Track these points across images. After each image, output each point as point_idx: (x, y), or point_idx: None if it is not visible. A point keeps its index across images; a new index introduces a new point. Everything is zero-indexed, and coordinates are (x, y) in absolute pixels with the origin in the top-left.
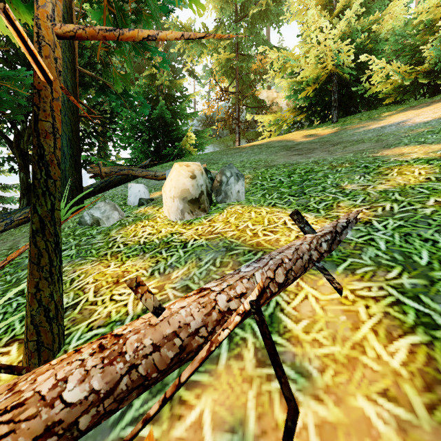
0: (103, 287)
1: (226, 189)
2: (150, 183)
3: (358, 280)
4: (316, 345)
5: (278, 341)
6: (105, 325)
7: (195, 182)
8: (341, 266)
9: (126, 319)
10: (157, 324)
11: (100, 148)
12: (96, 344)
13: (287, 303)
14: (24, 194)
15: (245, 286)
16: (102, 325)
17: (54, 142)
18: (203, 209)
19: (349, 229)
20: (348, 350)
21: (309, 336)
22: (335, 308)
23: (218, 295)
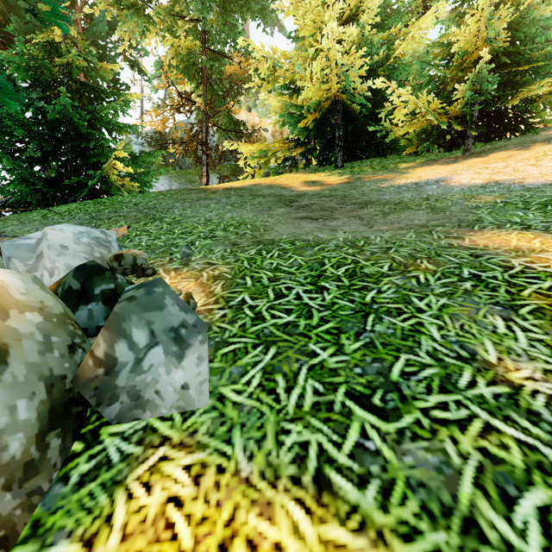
0: None
1: (135, 384)
2: None
3: None
4: None
5: None
6: None
7: None
8: None
9: None
10: None
11: None
12: None
13: None
14: None
15: None
16: None
17: None
18: None
19: None
20: None
21: None
22: None
23: None
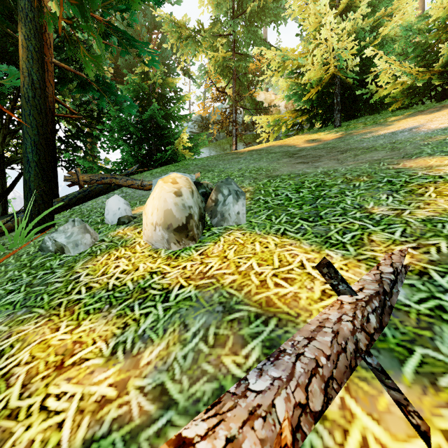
0: (38, 376)
1: (223, 210)
2: (136, 194)
3: None
4: None
5: None
6: None
7: (183, 203)
8: (408, 364)
9: None
10: None
11: (86, 151)
12: None
13: None
14: None
15: (259, 437)
16: None
17: None
18: (194, 237)
19: (399, 284)
20: None
21: None
22: None
23: None
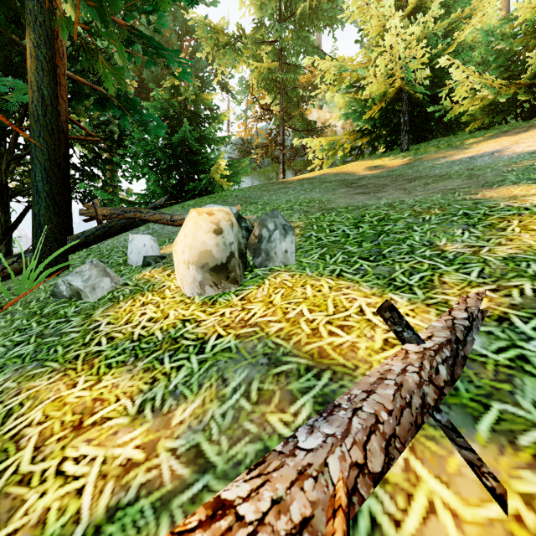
0: (53, 437)
1: (268, 248)
2: (165, 230)
3: (531, 468)
4: None
5: None
6: None
7: (221, 239)
8: (483, 421)
9: (72, 535)
10: None
11: (105, 180)
12: None
13: (395, 523)
14: (2, 240)
15: (310, 499)
16: None
17: None
18: (233, 279)
19: (475, 331)
20: None
21: None
22: None
23: None
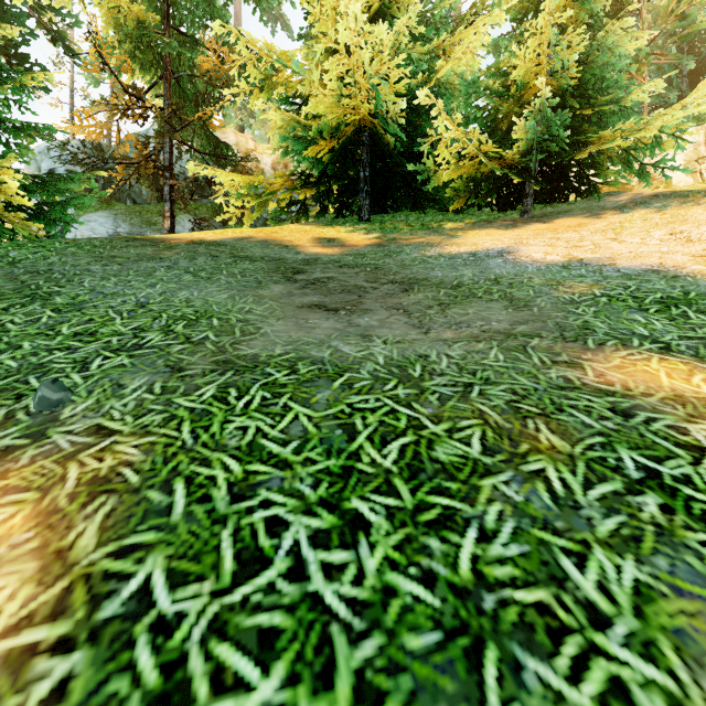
0: None
1: None
2: None
3: None
4: None
5: None
6: None
7: None
8: None
9: None
10: None
11: None
12: None
13: None
14: None
15: None
16: None
17: None
18: None
19: None
20: None
21: None
22: None
23: None
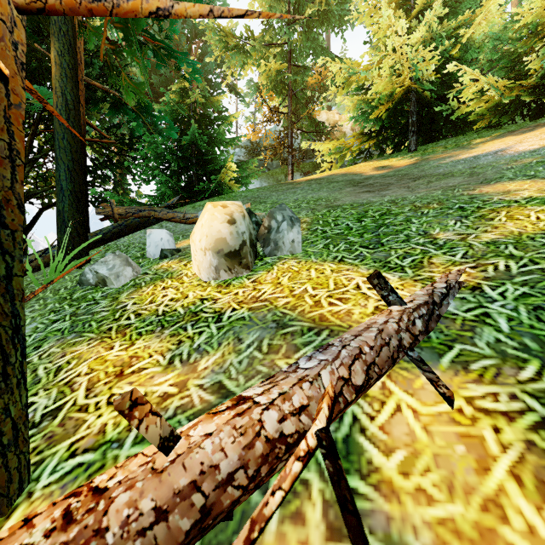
0: (100, 382)
1: (276, 238)
2: (178, 228)
3: (476, 382)
4: (423, 500)
5: (359, 489)
6: (95, 448)
7: (234, 228)
8: (446, 356)
9: (127, 438)
10: (165, 469)
11: (116, 182)
12: (60, 509)
13: (370, 418)
14: None
15: (307, 395)
16: (90, 448)
17: (11, 172)
18: (245, 265)
19: (451, 297)
20: (477, 512)
21: (409, 482)
22: (445, 430)
23: (265, 413)
